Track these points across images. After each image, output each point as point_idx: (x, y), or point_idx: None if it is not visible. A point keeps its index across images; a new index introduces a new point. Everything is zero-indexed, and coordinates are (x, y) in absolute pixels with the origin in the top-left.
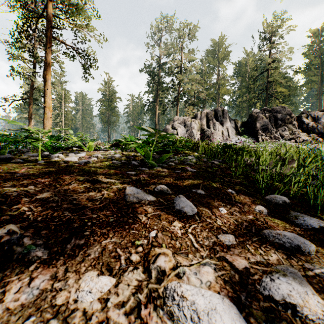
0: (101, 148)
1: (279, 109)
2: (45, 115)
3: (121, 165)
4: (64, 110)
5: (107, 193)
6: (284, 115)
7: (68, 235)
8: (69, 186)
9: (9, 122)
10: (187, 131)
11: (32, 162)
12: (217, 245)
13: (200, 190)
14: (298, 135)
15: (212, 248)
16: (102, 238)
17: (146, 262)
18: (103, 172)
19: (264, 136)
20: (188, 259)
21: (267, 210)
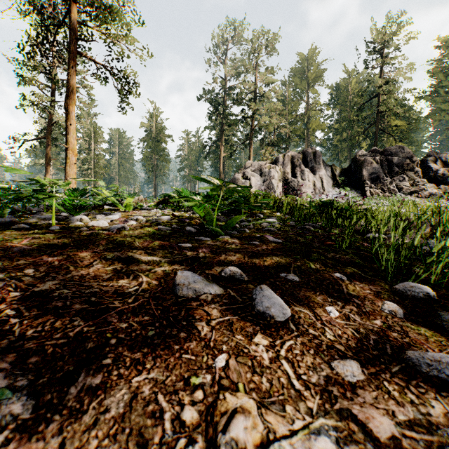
0: (143, 206)
1: (395, 150)
2: (67, 161)
3: (171, 232)
4: (94, 154)
5: (147, 281)
6: (402, 159)
7: (74, 367)
8: (89, 268)
9: (7, 170)
10: (264, 182)
11: (42, 229)
12: (333, 383)
13: (291, 275)
14: (423, 187)
15: (325, 390)
16: (132, 371)
17: (210, 428)
18: (143, 245)
19: (374, 188)
20: (285, 417)
21: (403, 310)
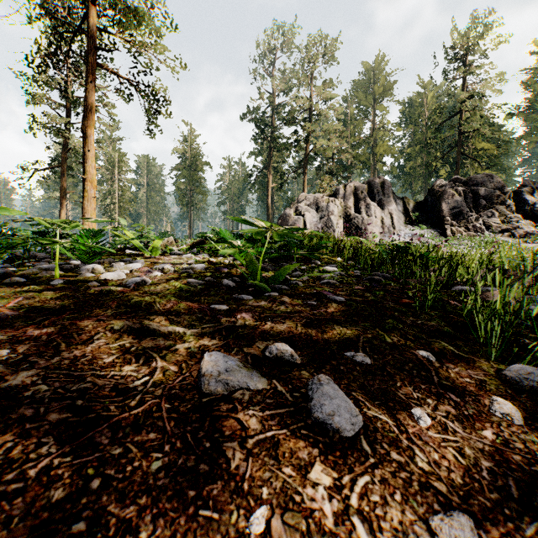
0: (173, 250)
1: (482, 179)
2: (85, 194)
3: (203, 288)
4: (117, 185)
5: (163, 367)
6: (491, 190)
7: None
8: (87, 345)
9: None
10: (321, 219)
11: (40, 284)
12: None
13: (361, 355)
14: (517, 225)
15: None
16: None
17: None
18: (165, 308)
19: (456, 226)
20: None
21: (520, 413)
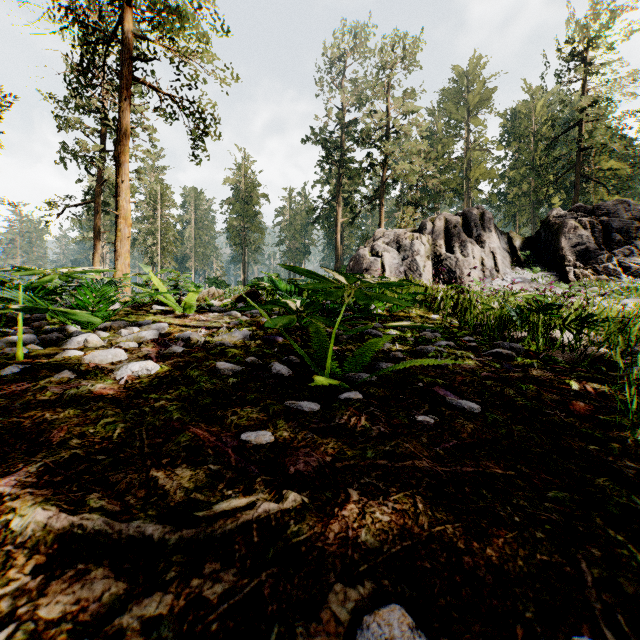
0: (214, 305)
1: (614, 207)
2: (118, 233)
3: (238, 383)
4: (160, 223)
5: None
6: (627, 220)
7: None
8: None
9: None
10: (403, 261)
11: None
12: None
13: None
14: None
15: None
16: None
17: None
18: (155, 442)
19: (580, 268)
20: None
21: None
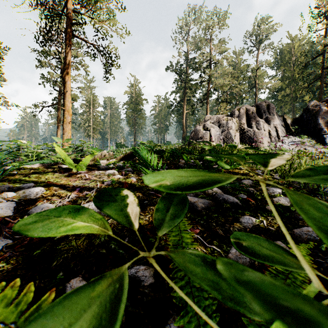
0: (100, 164)
1: None
2: (64, 119)
3: None
4: (92, 115)
5: None
6: None
7: None
8: None
9: None
10: (222, 132)
11: None
12: None
13: None
14: None
15: None
16: None
17: None
18: None
19: None
20: None
21: None
